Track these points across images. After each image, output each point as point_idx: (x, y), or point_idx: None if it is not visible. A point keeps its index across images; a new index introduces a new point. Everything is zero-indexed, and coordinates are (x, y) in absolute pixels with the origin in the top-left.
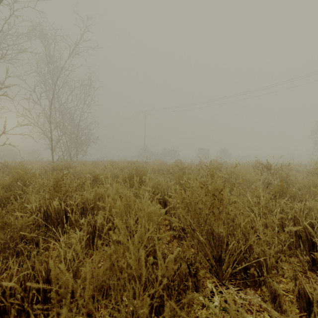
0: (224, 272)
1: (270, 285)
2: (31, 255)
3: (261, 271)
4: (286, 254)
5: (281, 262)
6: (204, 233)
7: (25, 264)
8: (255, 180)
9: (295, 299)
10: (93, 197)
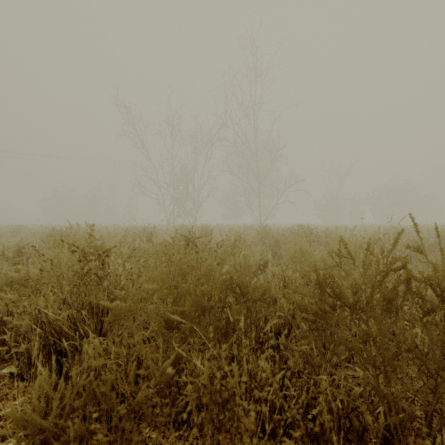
0: None
1: None
2: None
3: None
4: None
5: None
6: None
7: None
8: None
9: None
10: None
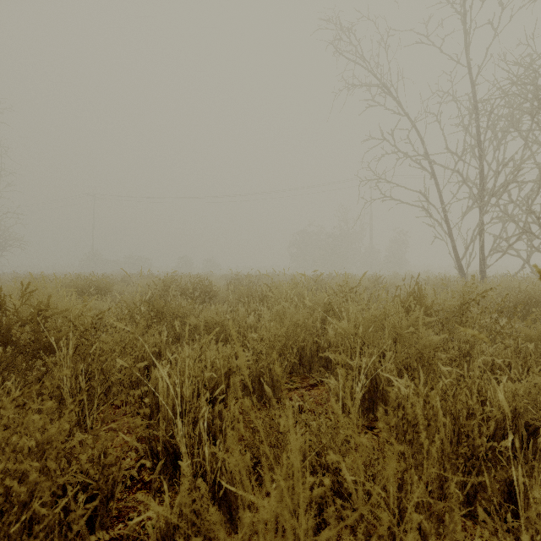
0: None
1: None
2: None
3: None
4: None
5: None
6: None
7: None
8: None
9: None
10: None
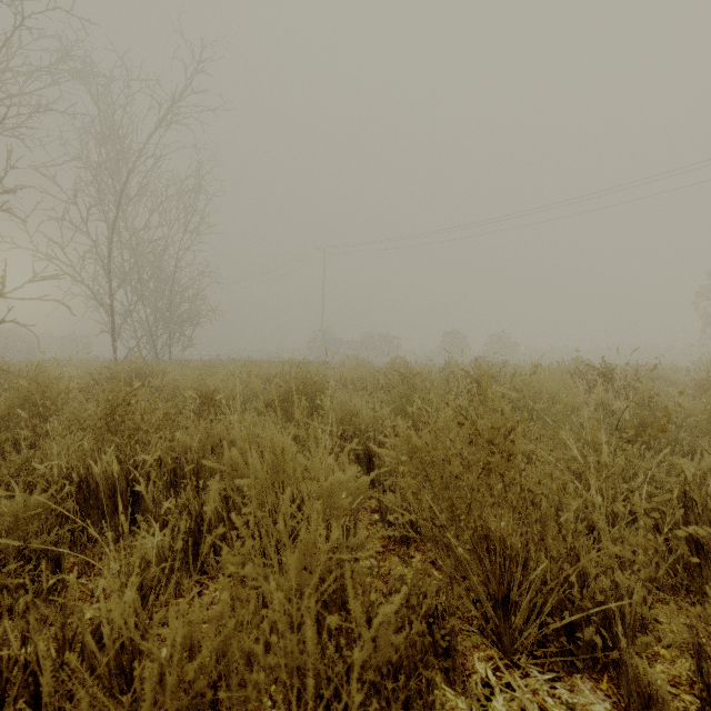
0: (518, 635)
1: (636, 672)
2: (40, 589)
3: (608, 631)
4: (666, 586)
5: (653, 605)
6: (468, 537)
7: (2, 628)
8: (578, 404)
9: (698, 705)
10: (198, 444)
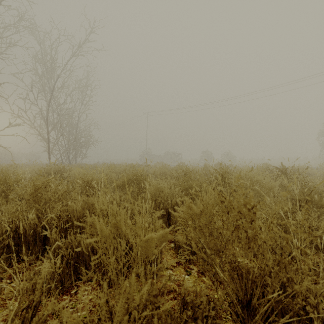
0: None
1: None
2: None
3: (310, 323)
4: None
5: None
6: (227, 267)
7: None
8: (272, 186)
9: None
10: (80, 207)
